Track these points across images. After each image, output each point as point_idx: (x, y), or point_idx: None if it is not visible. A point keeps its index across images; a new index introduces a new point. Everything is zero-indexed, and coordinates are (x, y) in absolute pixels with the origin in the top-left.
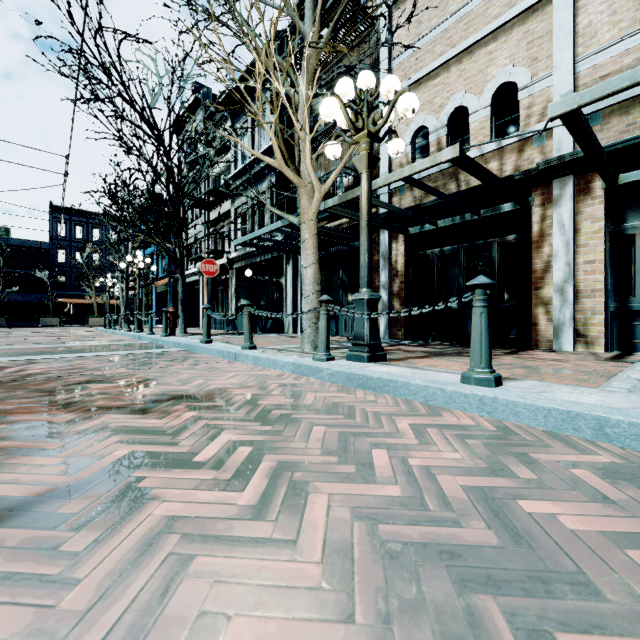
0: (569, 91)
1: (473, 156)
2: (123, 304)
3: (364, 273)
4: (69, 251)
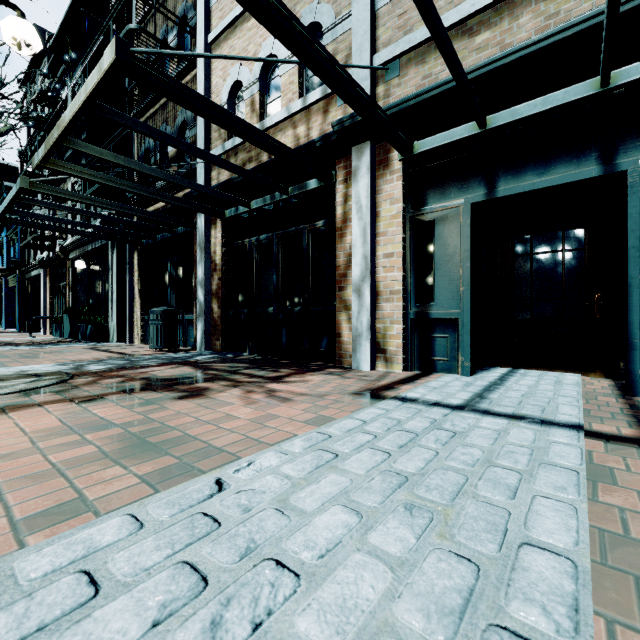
0: (366, 31)
1: (281, 118)
2: None
3: None
4: None
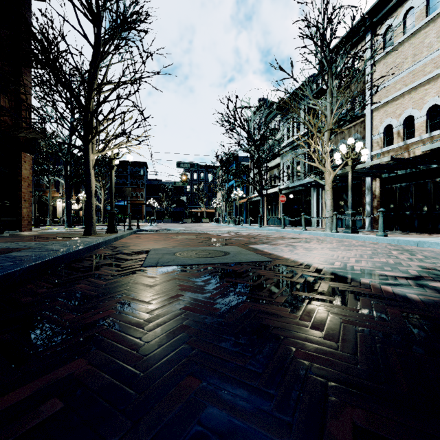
0: None
1: (416, 140)
2: (223, 212)
3: (350, 204)
4: (191, 186)
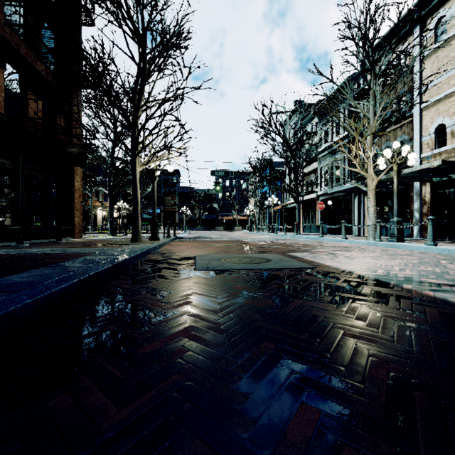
0: None
1: None
2: (257, 219)
3: (395, 212)
4: (223, 193)
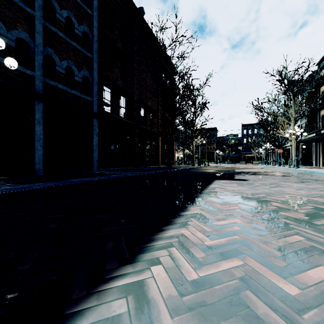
0: None
1: None
2: (264, 157)
3: (295, 155)
4: (247, 138)
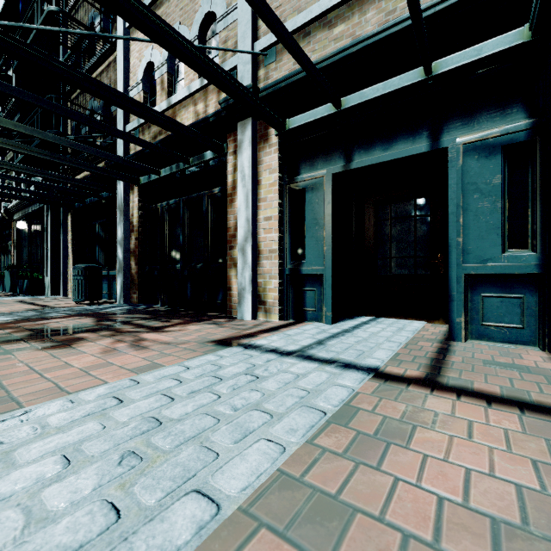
0: (248, 21)
1: (184, 95)
2: None
3: None
4: None
